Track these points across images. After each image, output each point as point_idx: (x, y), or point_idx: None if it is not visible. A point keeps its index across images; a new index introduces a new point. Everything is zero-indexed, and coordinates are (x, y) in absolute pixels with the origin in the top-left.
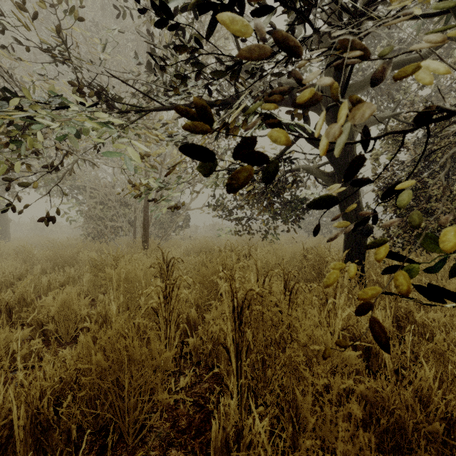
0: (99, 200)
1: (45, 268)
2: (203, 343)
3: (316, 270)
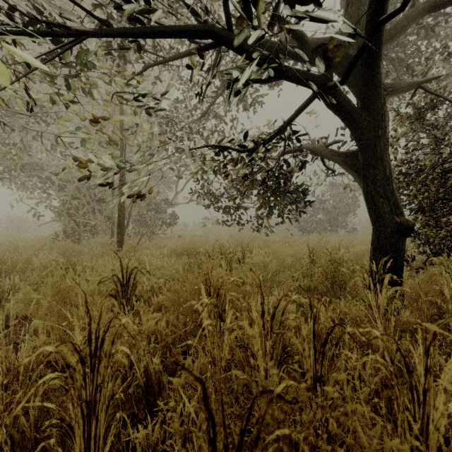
0: (70, 194)
1: None
2: (166, 432)
3: (330, 279)
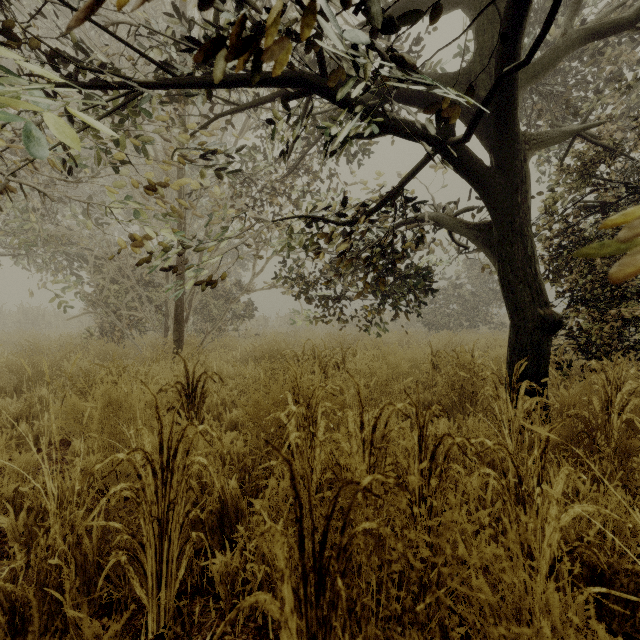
0: (109, 276)
1: (6, 386)
2: (247, 562)
3: (457, 390)
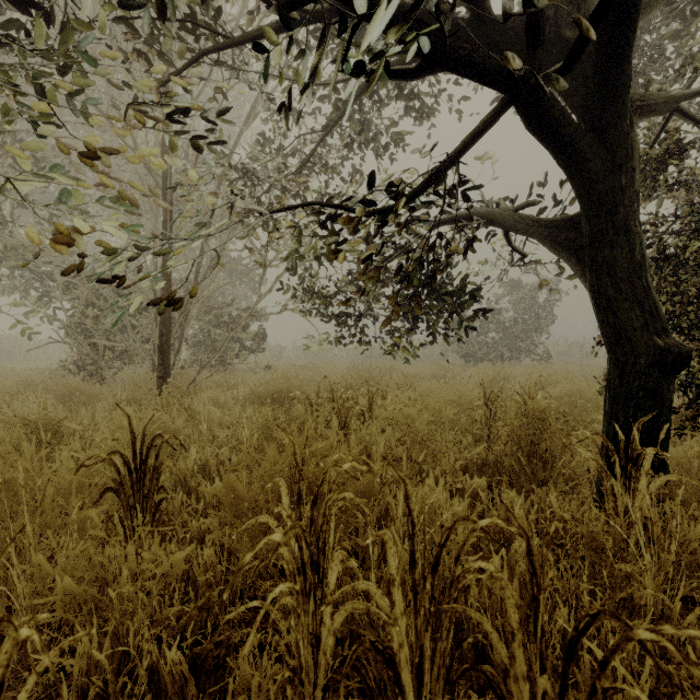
0: (82, 297)
1: None
2: None
3: (525, 448)
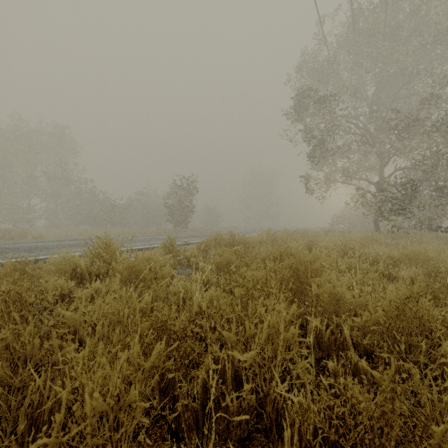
0: None
1: None
2: None
3: None
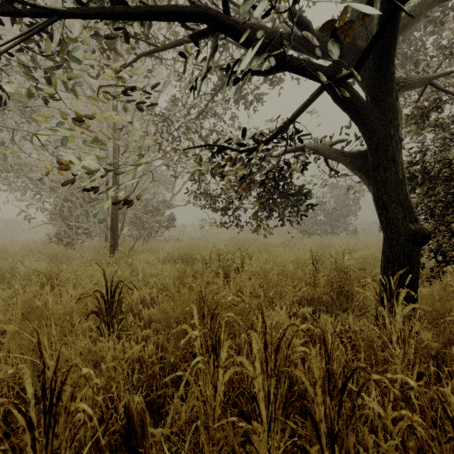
0: (62, 196)
1: None
2: None
3: (335, 290)
